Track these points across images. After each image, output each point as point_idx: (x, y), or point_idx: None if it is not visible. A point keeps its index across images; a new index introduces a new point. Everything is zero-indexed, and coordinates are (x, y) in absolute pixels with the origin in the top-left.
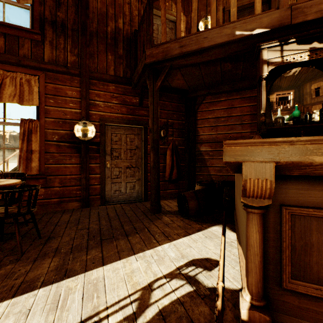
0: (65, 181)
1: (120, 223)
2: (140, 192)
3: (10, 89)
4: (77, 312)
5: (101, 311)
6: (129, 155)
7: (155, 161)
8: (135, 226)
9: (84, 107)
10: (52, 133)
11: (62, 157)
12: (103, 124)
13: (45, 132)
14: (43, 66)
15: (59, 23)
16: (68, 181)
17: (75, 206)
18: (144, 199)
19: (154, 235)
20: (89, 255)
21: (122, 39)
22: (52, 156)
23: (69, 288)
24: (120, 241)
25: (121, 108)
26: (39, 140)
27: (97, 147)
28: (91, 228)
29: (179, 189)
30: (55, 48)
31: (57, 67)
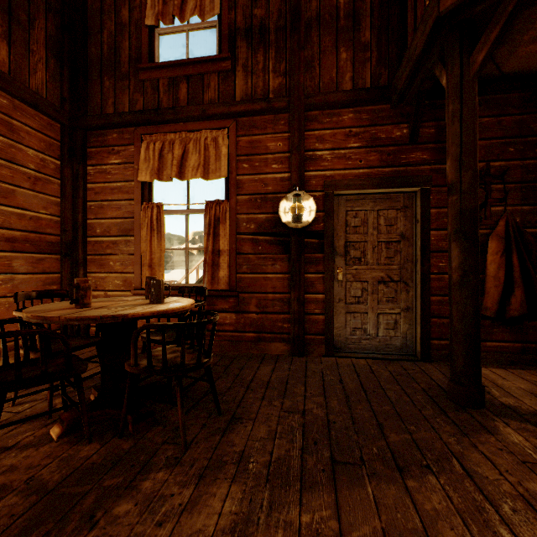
0: (266, 303)
1: (373, 418)
2: (409, 337)
3: (193, 158)
4: None
5: None
6: (385, 254)
7: (467, 268)
8: (415, 440)
9: (295, 167)
10: (246, 220)
11: (261, 261)
12: (329, 194)
13: (236, 220)
14: (233, 109)
15: (257, 28)
16: (269, 304)
17: (281, 350)
18: (420, 356)
19: (494, 503)
20: (305, 511)
21: (369, 7)
22: (246, 260)
23: None
24: (383, 486)
25: (367, 155)
26: (228, 233)
27: (318, 241)
28: (309, 413)
29: (527, 341)
30: (251, 74)
31: (253, 105)
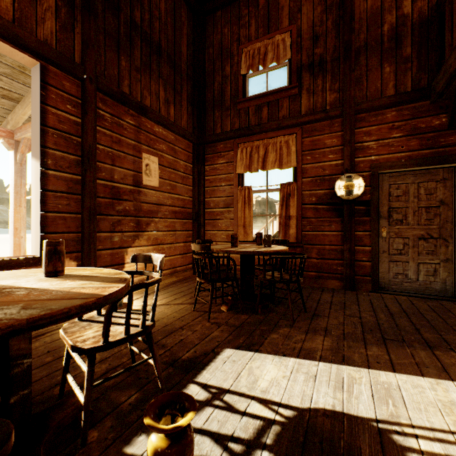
0: (323, 252)
1: (412, 325)
2: (448, 282)
3: (271, 155)
4: (369, 407)
5: (404, 425)
6: (425, 217)
7: None
8: (444, 338)
9: (346, 156)
10: (309, 195)
11: (320, 223)
12: (375, 173)
13: (301, 195)
14: (300, 121)
15: (317, 62)
16: (326, 252)
17: (335, 286)
18: None
19: None
20: (368, 351)
21: (409, 29)
22: (309, 222)
23: (352, 377)
24: (417, 350)
25: (408, 141)
26: (296, 204)
27: (365, 208)
28: (364, 318)
29: None
30: (312, 94)
31: (314, 116)
